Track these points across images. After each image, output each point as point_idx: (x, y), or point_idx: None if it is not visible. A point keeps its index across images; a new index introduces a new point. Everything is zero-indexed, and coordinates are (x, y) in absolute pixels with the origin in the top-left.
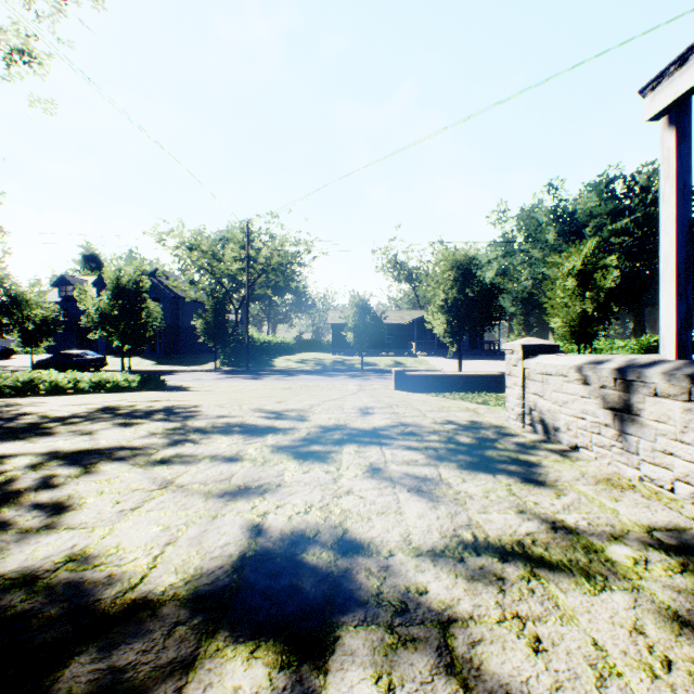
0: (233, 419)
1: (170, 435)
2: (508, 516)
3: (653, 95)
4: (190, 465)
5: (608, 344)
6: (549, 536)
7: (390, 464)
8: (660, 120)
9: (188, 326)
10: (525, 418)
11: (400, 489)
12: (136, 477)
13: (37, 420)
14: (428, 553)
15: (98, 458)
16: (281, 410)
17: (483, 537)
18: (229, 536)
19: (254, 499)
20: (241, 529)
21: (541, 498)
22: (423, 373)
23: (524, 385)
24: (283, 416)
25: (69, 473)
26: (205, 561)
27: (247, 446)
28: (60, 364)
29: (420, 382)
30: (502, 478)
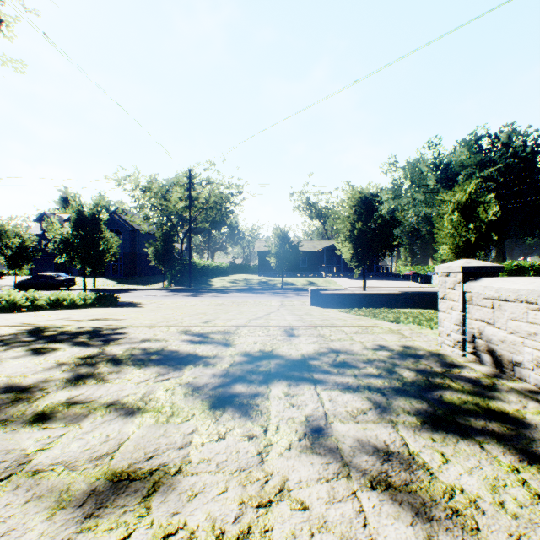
0: (156, 343)
1: (77, 367)
2: None
3: None
4: (71, 422)
5: None
6: None
7: (333, 420)
8: None
9: (143, 253)
10: (465, 345)
11: (359, 482)
12: None
13: None
14: None
15: None
16: (207, 332)
17: None
18: None
19: (130, 512)
20: None
21: None
22: (334, 292)
23: (464, 310)
24: (208, 340)
25: None
26: None
27: (158, 384)
28: (37, 284)
29: (332, 299)
30: (497, 453)
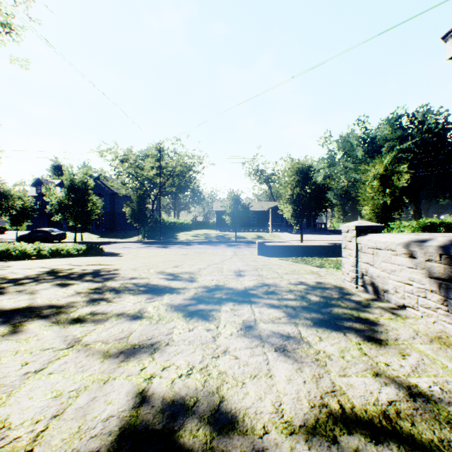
0: (141, 280)
1: (91, 294)
2: (366, 380)
3: None
4: (98, 323)
5: (398, 224)
6: (410, 406)
7: (259, 322)
8: None
9: (121, 212)
10: (358, 280)
11: (269, 348)
12: (51, 335)
13: None
14: (301, 430)
15: (28, 316)
16: (177, 273)
17: (349, 407)
18: (114, 406)
19: (144, 359)
20: (126, 397)
21: (390, 358)
22: (277, 244)
23: (357, 256)
24: (178, 278)
25: None
26: (83, 441)
27: (148, 304)
28: (35, 238)
29: (275, 250)
30: (351, 337)
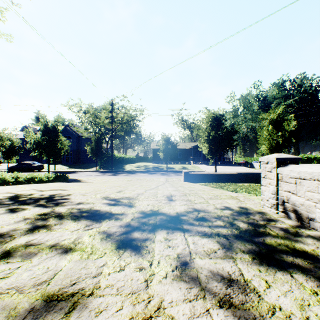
0: (87, 205)
1: (36, 220)
2: None
3: None
4: (26, 258)
5: None
6: None
7: (195, 257)
8: None
9: (84, 150)
10: (278, 206)
11: (211, 302)
12: None
13: None
14: None
15: None
16: (119, 198)
17: None
18: None
19: None
20: None
21: None
22: (198, 173)
23: (277, 185)
24: (119, 203)
25: None
26: None
27: (85, 232)
28: (21, 168)
29: (196, 177)
30: (302, 280)
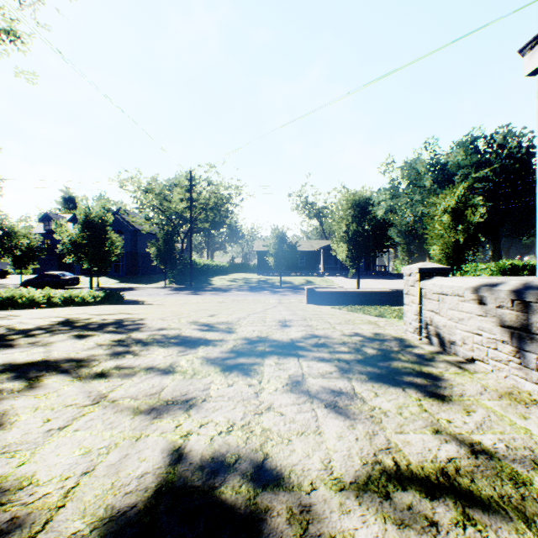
0: (172, 331)
1: (115, 347)
2: (425, 437)
3: (531, 54)
4: (125, 378)
5: (473, 266)
6: (471, 463)
7: (307, 377)
8: (537, 76)
9: (144, 253)
10: (422, 331)
11: (318, 405)
12: (73, 391)
13: (4, 332)
14: (352, 486)
15: (44, 370)
16: (213, 323)
17: (404, 464)
18: (148, 463)
19: (179, 416)
20: (161, 454)
21: (452, 415)
22: (329, 290)
23: (421, 303)
24: (214, 329)
25: (13, 386)
26: (118, 497)
27: (180, 357)
28: (43, 283)
29: (327, 297)
30: (411, 392)
